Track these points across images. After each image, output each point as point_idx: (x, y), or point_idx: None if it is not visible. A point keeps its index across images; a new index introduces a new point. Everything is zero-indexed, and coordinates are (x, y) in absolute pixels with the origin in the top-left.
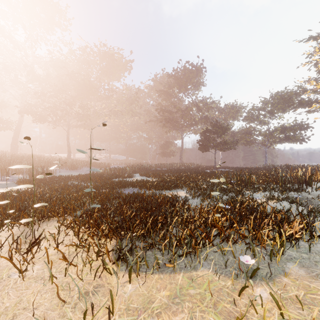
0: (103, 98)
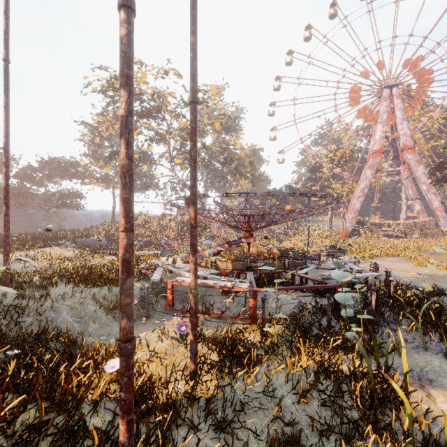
0: None
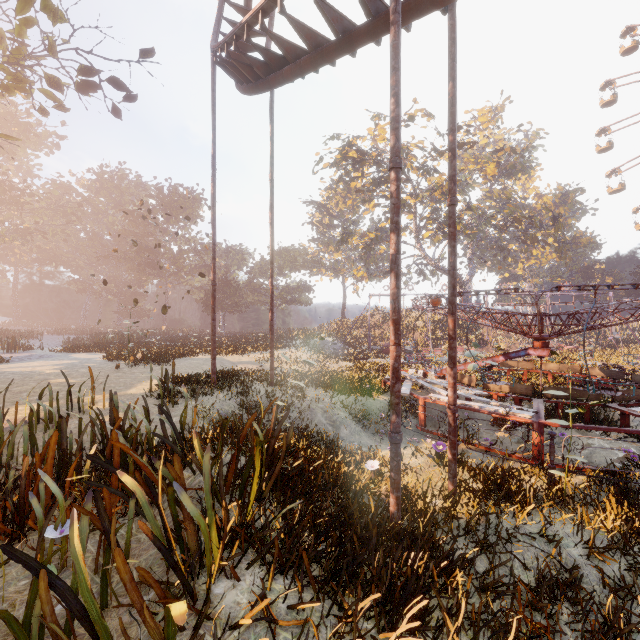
0: (5, 202)
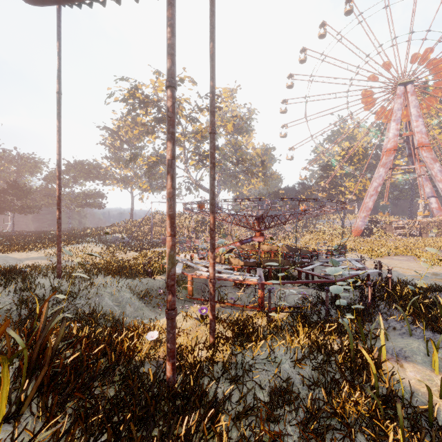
0: None
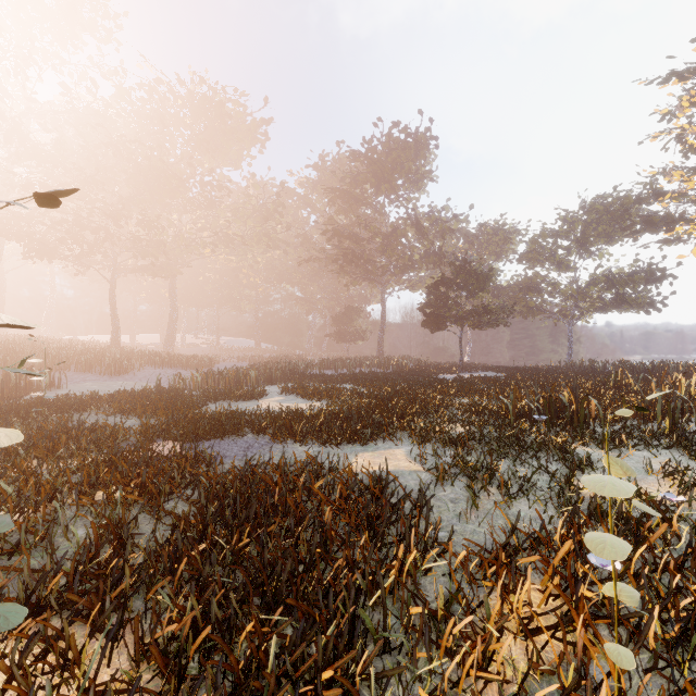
0: (199, 204)
